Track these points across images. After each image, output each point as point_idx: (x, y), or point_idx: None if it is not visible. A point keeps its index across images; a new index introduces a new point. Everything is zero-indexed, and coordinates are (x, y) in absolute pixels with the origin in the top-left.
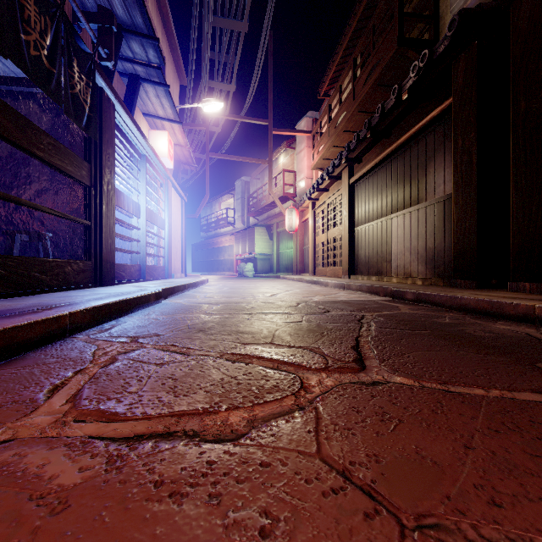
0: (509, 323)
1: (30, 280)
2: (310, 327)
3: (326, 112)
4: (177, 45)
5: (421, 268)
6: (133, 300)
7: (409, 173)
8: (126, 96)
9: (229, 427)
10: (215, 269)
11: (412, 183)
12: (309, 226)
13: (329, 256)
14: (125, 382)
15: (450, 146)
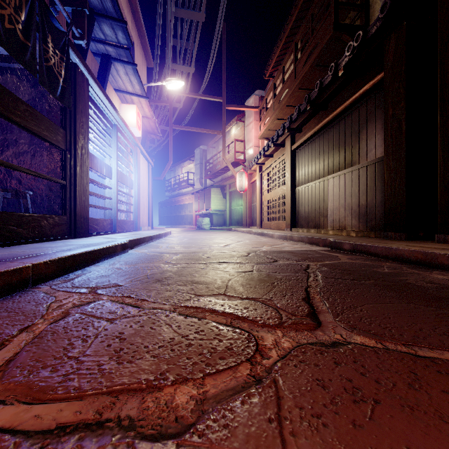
0: (444, 272)
1: (7, 233)
2: (261, 277)
3: (271, 90)
4: (144, 32)
5: (354, 221)
6: (99, 250)
7: (344, 140)
8: (99, 73)
9: (174, 412)
10: (178, 223)
11: (347, 148)
12: (257, 187)
13: (274, 211)
14: (69, 343)
15: (381, 115)
